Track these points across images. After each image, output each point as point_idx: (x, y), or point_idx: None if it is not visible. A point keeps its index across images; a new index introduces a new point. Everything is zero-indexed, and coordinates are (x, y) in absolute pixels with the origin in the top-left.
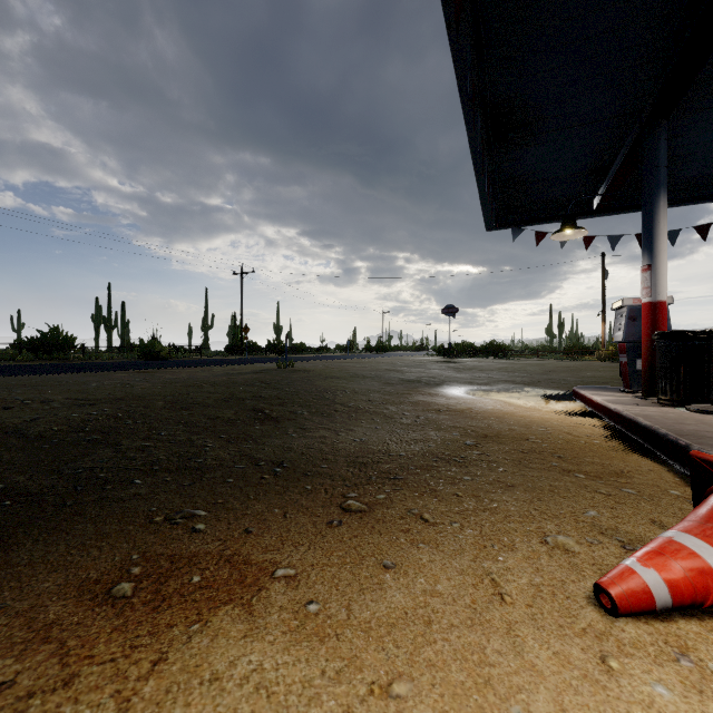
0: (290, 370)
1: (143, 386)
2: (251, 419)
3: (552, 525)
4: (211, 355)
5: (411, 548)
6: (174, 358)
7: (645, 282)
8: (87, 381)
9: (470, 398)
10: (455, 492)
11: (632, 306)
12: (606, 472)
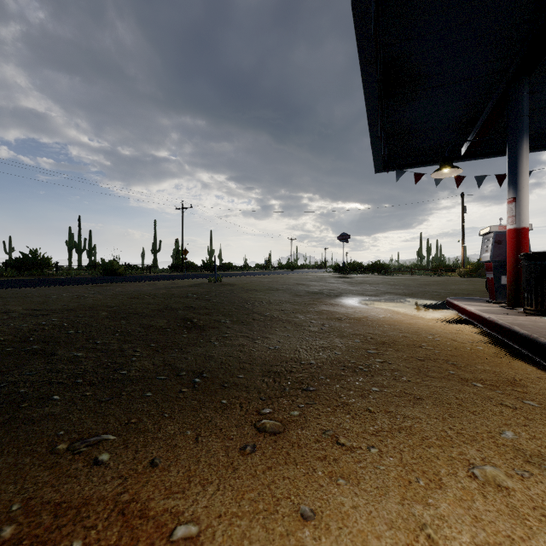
0: (218, 284)
1: (95, 297)
2: (180, 328)
3: (473, 450)
4: (158, 272)
5: (330, 486)
6: (129, 274)
7: (511, 212)
8: (49, 294)
9: (364, 307)
10: (367, 407)
11: (498, 232)
12: (500, 381)
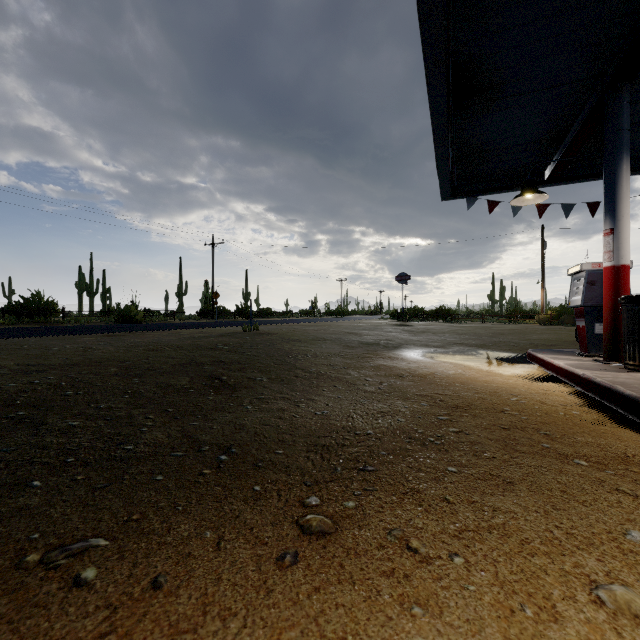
0: (254, 333)
1: (105, 349)
2: (206, 387)
3: (592, 559)
4: (183, 319)
5: (402, 618)
6: (149, 321)
7: (607, 246)
8: (50, 345)
9: (430, 361)
10: (443, 496)
11: (590, 271)
12: (608, 457)
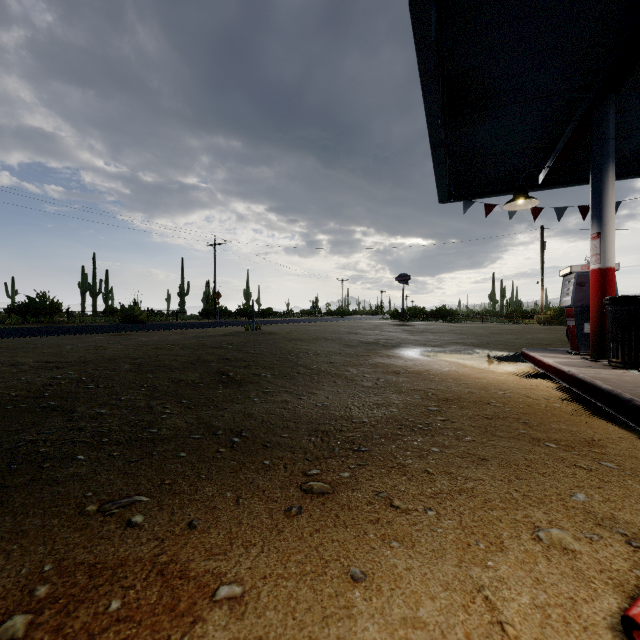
0: (257, 333)
1: (115, 348)
2: (214, 382)
3: (539, 512)
4: (186, 319)
5: (383, 548)
6: (152, 321)
7: (594, 249)
8: (62, 344)
9: (426, 359)
10: (425, 469)
11: (580, 273)
12: (577, 441)
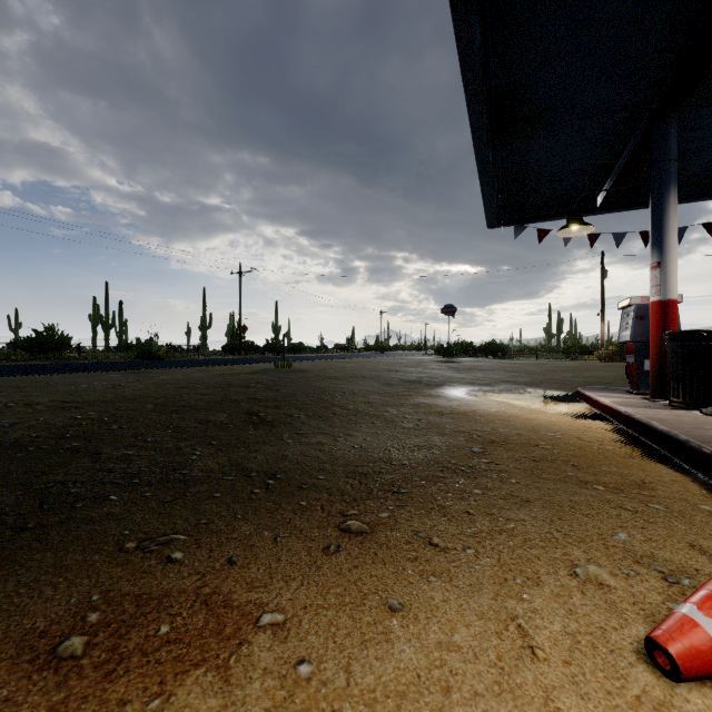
0: (287, 370)
1: (135, 387)
2: (244, 423)
3: (579, 551)
4: (208, 355)
5: (421, 583)
6: (171, 357)
7: (655, 280)
8: (77, 382)
9: (473, 399)
10: (465, 510)
11: (639, 305)
12: (626, 484)
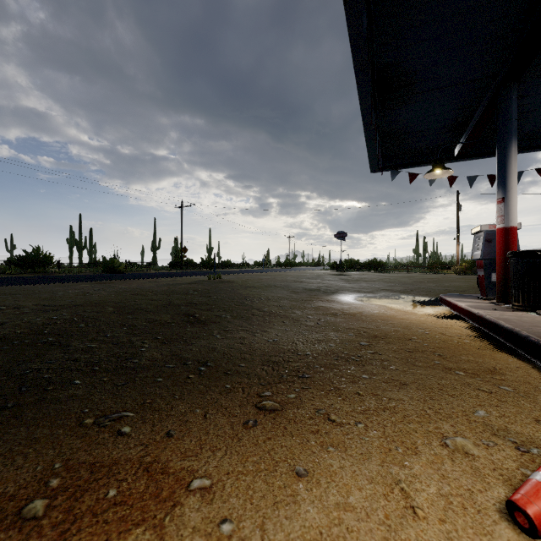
0: (218, 281)
1: (100, 294)
2: (183, 322)
3: (447, 425)
4: (158, 270)
5: (321, 452)
6: (129, 271)
7: (500, 211)
8: (56, 290)
9: (360, 303)
10: (356, 391)
11: (488, 231)
12: (481, 370)
